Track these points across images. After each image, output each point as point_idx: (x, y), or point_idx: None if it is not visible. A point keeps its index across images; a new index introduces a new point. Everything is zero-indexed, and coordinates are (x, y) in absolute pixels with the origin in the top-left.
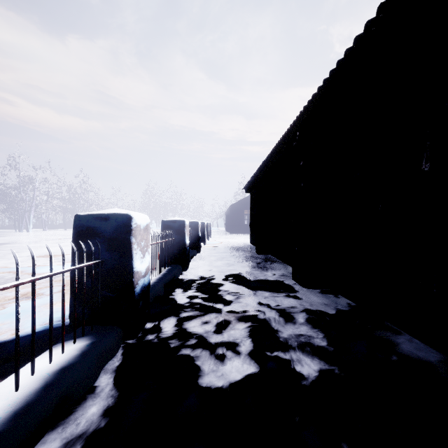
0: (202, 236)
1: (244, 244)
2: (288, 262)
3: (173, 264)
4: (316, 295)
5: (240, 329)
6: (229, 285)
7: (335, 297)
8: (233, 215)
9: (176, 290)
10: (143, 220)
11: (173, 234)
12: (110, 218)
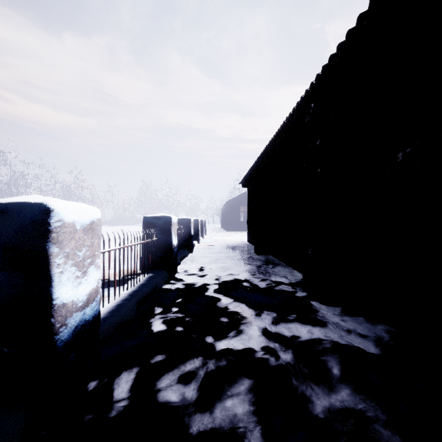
0: (196, 234)
1: (241, 243)
2: (293, 266)
3: (157, 269)
4: (342, 316)
5: (241, 395)
6: (224, 301)
7: (369, 321)
8: (229, 212)
9: (153, 309)
10: (84, 214)
11: (157, 233)
12: (9, 210)
